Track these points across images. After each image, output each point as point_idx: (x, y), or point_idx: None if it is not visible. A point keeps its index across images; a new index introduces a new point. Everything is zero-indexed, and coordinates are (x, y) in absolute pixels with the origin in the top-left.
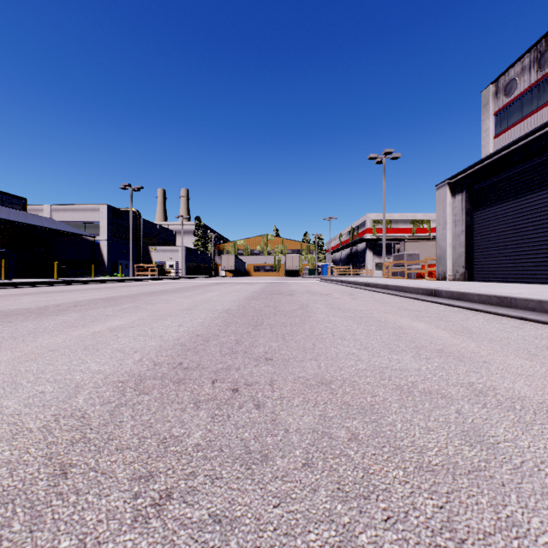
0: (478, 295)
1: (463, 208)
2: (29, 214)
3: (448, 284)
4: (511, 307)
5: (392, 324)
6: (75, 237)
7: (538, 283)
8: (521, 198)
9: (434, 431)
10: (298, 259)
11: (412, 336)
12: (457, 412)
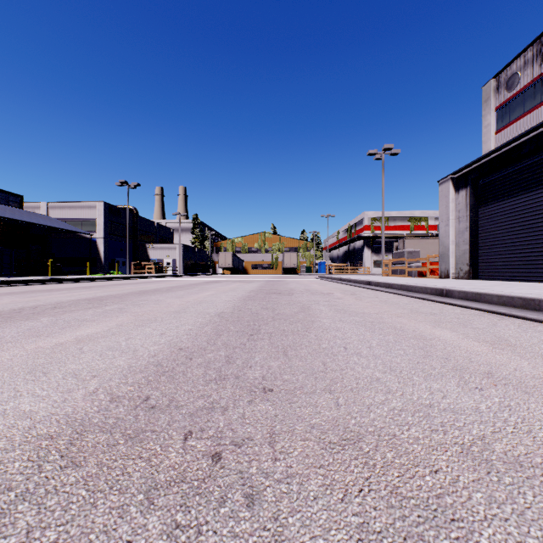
0: (498, 296)
1: (468, 204)
2: (25, 211)
3: (455, 283)
4: (540, 311)
5: (412, 333)
6: (72, 235)
7: None
8: (531, 192)
9: None
10: (296, 256)
11: (442, 350)
12: None
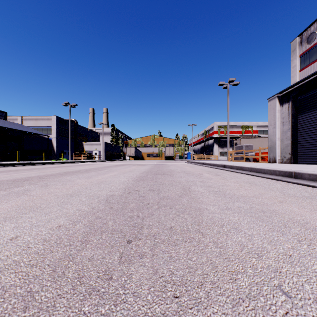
0: None
1: (289, 113)
2: (7, 121)
3: (288, 166)
4: None
5: None
6: (37, 136)
7: None
8: None
9: None
10: (173, 149)
11: None
12: None
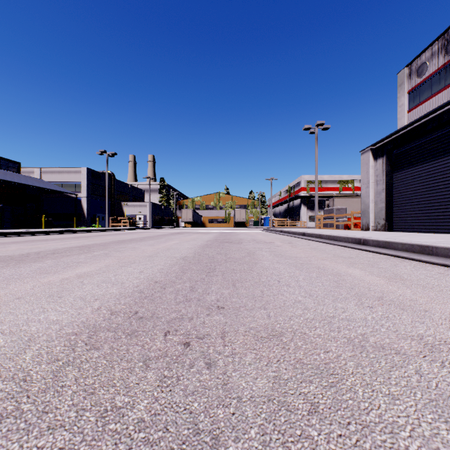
0: (402, 244)
1: (384, 170)
2: (22, 175)
3: (372, 234)
4: (432, 255)
5: (330, 271)
6: (61, 194)
7: (448, 233)
8: (434, 161)
9: (400, 399)
10: (245, 212)
11: (350, 282)
12: (417, 373)
